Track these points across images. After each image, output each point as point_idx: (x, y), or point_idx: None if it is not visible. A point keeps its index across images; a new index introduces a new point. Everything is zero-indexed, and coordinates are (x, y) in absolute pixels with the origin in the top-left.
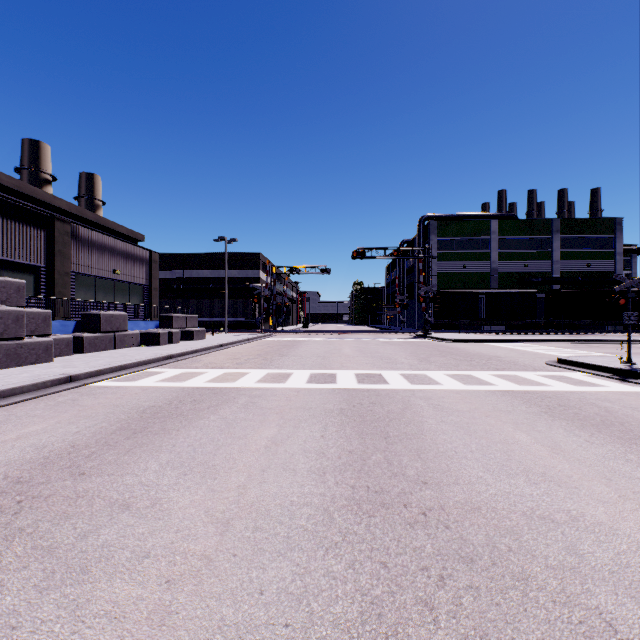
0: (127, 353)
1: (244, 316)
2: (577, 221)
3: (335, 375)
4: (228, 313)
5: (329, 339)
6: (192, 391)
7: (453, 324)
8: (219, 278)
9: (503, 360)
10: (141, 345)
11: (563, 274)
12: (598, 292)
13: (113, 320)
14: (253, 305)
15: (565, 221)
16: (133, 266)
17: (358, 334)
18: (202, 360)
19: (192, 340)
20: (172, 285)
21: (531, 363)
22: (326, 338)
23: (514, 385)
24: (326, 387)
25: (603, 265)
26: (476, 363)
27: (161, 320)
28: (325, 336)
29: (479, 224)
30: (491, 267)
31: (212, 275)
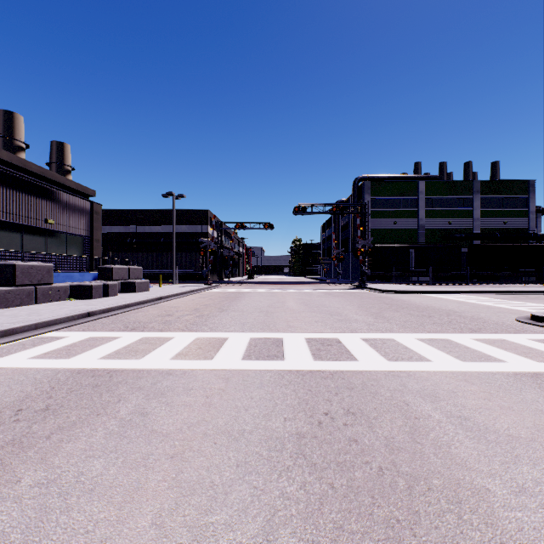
0: (41, 309)
1: (192, 268)
2: (495, 183)
3: (281, 342)
4: (177, 265)
5: (272, 290)
6: (64, 380)
7: (386, 276)
8: (170, 233)
9: (465, 316)
10: (69, 299)
11: (483, 230)
12: (516, 246)
13: (33, 272)
14: (201, 258)
15: (484, 183)
16: (71, 216)
17: (299, 285)
18: (127, 317)
19: (133, 292)
20: (125, 239)
21: (500, 320)
22: (269, 289)
23: (528, 361)
24: (270, 368)
25: (518, 222)
26: (440, 320)
27: (100, 272)
28: (268, 287)
29: (408, 185)
30: (419, 224)
31: (163, 230)
